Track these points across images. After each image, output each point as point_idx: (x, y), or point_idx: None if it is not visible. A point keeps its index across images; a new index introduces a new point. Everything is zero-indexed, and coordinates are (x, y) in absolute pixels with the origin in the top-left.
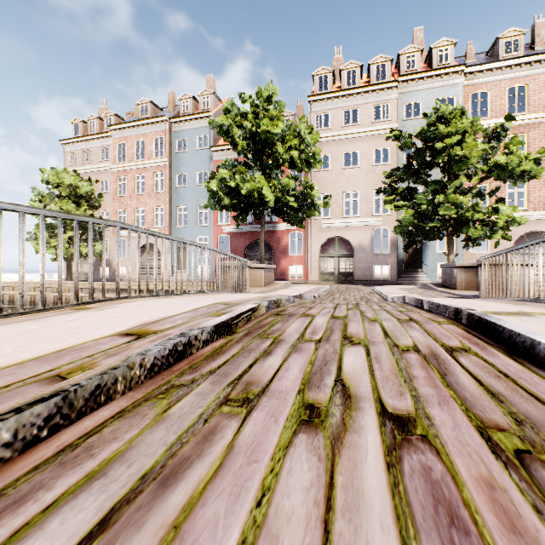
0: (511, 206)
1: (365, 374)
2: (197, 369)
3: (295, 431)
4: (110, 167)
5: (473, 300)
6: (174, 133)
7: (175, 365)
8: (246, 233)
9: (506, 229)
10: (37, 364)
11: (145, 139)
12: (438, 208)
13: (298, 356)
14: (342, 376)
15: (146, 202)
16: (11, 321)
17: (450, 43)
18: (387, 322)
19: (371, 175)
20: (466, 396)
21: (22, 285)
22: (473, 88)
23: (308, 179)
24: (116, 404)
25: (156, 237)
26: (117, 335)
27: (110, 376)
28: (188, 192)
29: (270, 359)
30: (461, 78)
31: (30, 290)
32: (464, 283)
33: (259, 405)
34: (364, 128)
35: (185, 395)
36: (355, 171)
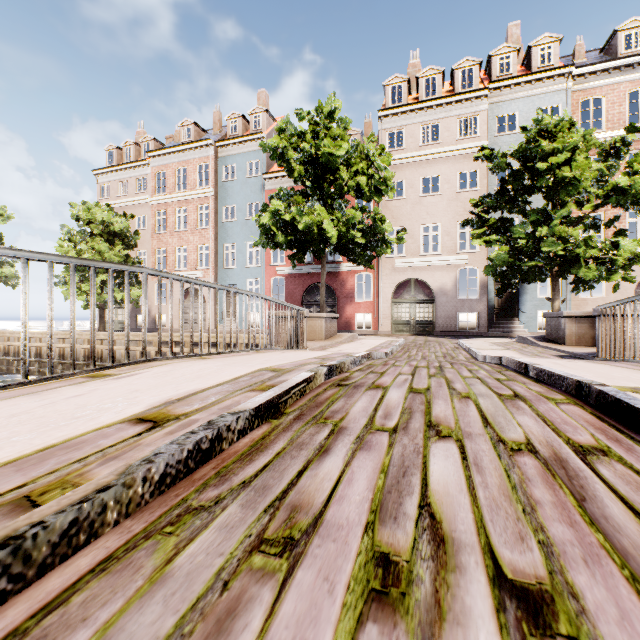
0: (635, 240)
1: (463, 494)
2: (227, 477)
3: (360, 616)
4: (148, 200)
5: (593, 363)
6: (221, 158)
7: (198, 470)
8: (304, 275)
9: (628, 268)
10: (7, 474)
11: (187, 166)
12: (540, 243)
13: (366, 457)
14: (430, 498)
15: (188, 239)
16: (7, 395)
17: (555, 40)
18: (485, 399)
19: (455, 204)
20: (625, 546)
21: (24, 349)
22: (583, 94)
23: (378, 210)
24: (102, 544)
25: (192, 284)
26: (128, 421)
27: (94, 504)
28: (237, 228)
29: (327, 462)
30: (568, 82)
31: (58, 342)
32: (575, 336)
33: (307, 554)
34: (446, 146)
35: (202, 529)
36: (435, 199)
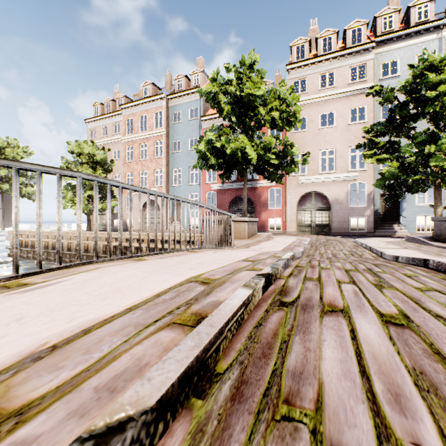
0: None
1: None
2: None
3: None
4: (121, 139)
5: None
6: (171, 107)
7: None
8: (230, 190)
9: None
10: None
11: (147, 114)
12: (427, 159)
13: None
14: None
15: (148, 166)
16: None
17: None
18: None
19: (347, 133)
20: None
21: None
22: None
23: (288, 138)
24: None
25: (131, 190)
26: None
27: None
28: (182, 157)
29: None
30: (442, 32)
31: None
32: None
33: None
34: (340, 89)
35: None
36: (331, 130)
